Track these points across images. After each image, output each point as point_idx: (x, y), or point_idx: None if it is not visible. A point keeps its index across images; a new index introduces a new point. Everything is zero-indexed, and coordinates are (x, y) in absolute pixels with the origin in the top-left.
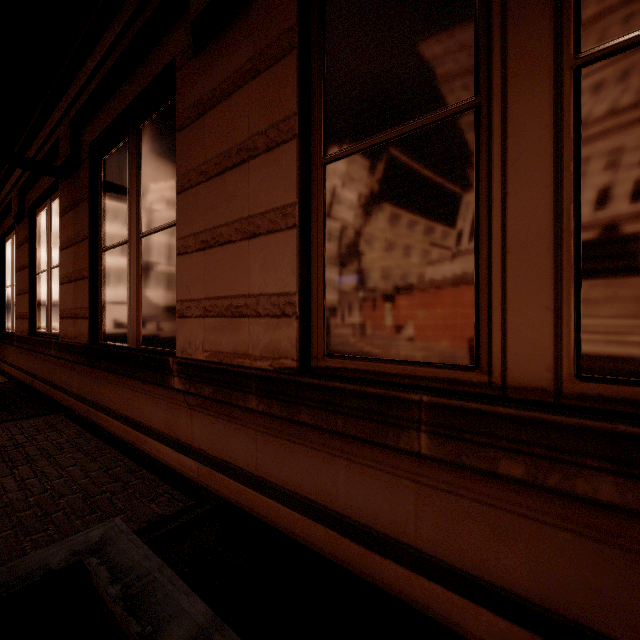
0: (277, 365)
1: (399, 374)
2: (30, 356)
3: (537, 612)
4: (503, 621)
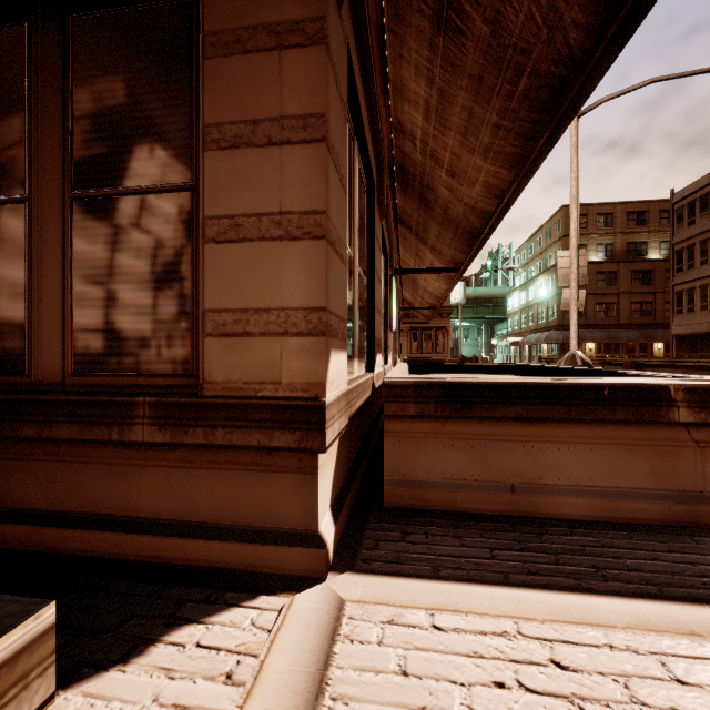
0: None
1: None
2: None
3: (45, 514)
4: (25, 527)
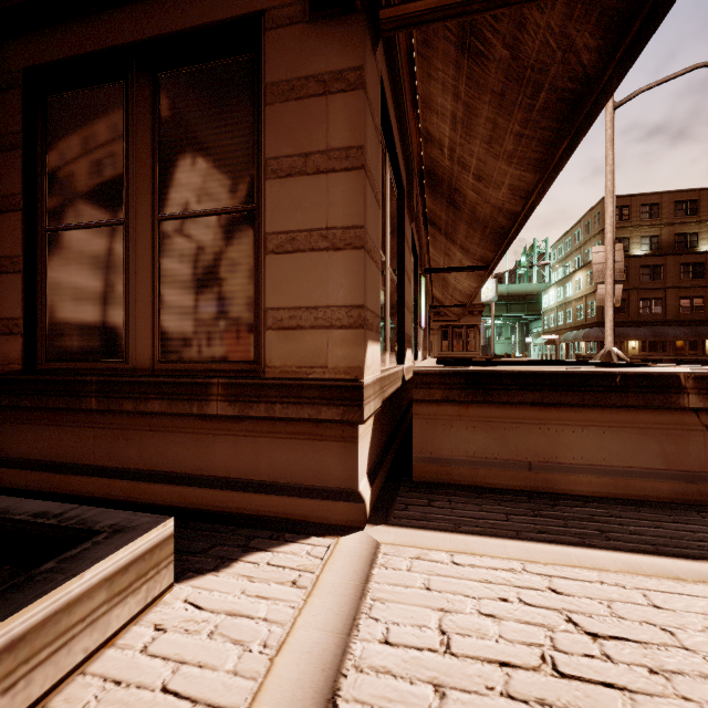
0: (7, 369)
1: (90, 368)
2: None
3: (140, 472)
4: (125, 482)
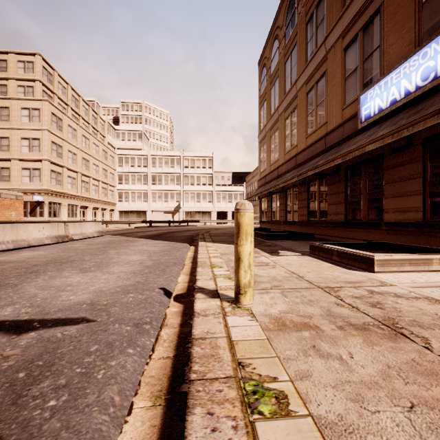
0: (416, 221)
1: None
2: (307, 227)
3: None
4: None
